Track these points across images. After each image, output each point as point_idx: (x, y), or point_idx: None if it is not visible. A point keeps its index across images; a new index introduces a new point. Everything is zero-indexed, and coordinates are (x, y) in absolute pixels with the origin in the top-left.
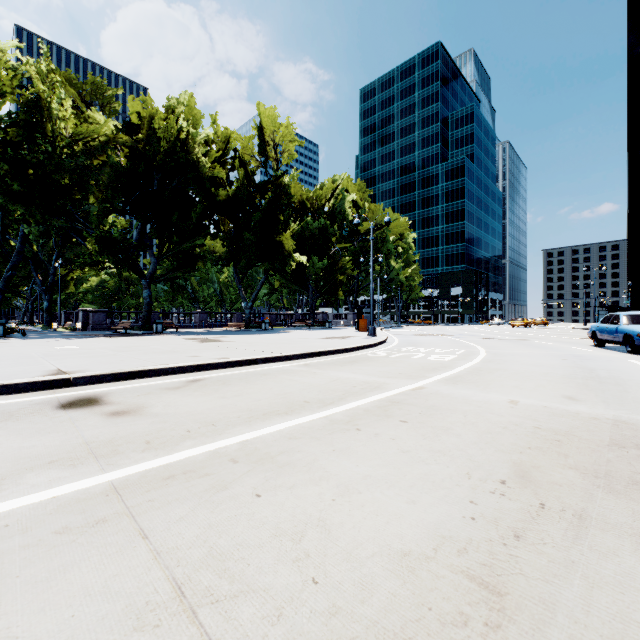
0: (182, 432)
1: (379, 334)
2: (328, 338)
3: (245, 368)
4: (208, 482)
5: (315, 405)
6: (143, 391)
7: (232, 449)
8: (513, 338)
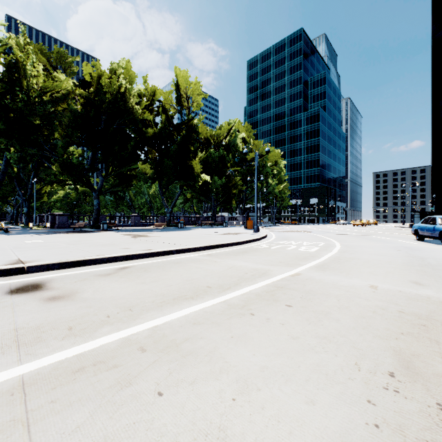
0: (102, 317)
1: (261, 231)
2: (225, 234)
3: (163, 257)
4: (114, 376)
5: (216, 290)
6: (80, 277)
7: (142, 336)
8: (356, 234)
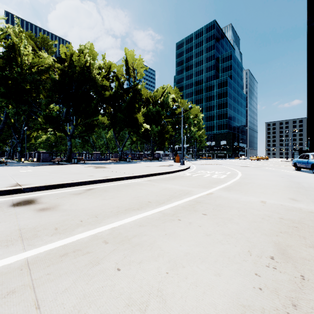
0: (77, 222)
1: (186, 164)
2: (160, 166)
3: (117, 182)
4: (88, 258)
5: (154, 204)
6: (60, 195)
7: (105, 233)
8: (253, 166)
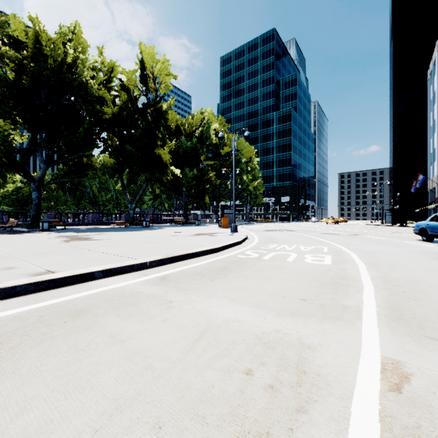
0: None
1: (239, 230)
2: (196, 235)
3: (65, 291)
4: None
5: None
6: None
7: None
8: (343, 233)
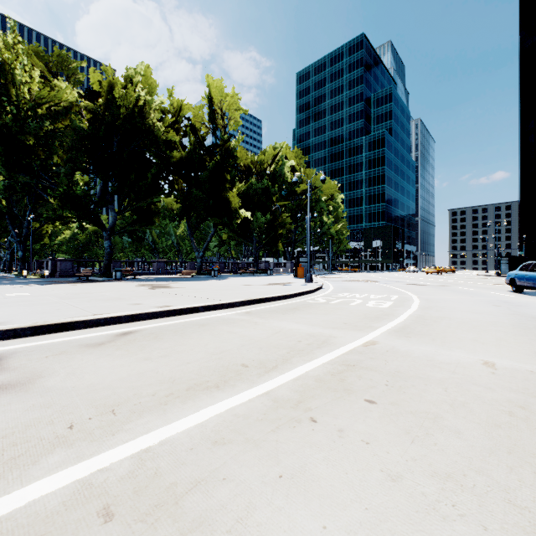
0: (60, 429)
1: (315, 280)
2: (270, 284)
3: (185, 317)
4: None
5: (255, 371)
6: (57, 349)
7: (117, 475)
8: (434, 284)
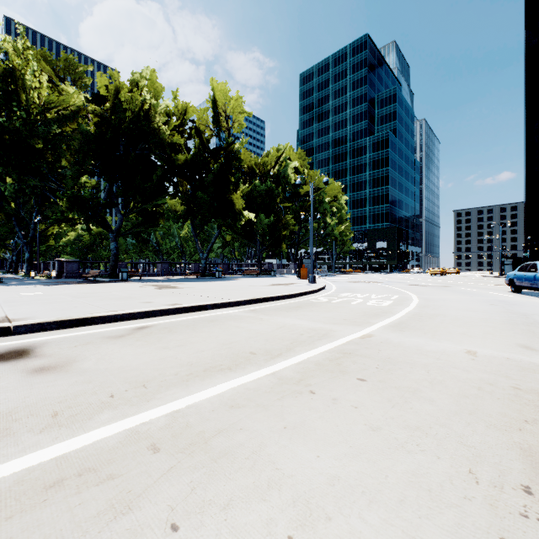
0: (103, 397)
1: (318, 281)
2: (273, 285)
3: (194, 314)
4: (107, 495)
5: (262, 357)
6: (83, 340)
7: (157, 426)
8: (436, 285)
